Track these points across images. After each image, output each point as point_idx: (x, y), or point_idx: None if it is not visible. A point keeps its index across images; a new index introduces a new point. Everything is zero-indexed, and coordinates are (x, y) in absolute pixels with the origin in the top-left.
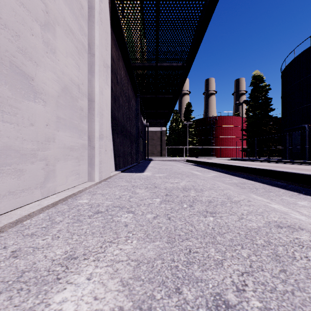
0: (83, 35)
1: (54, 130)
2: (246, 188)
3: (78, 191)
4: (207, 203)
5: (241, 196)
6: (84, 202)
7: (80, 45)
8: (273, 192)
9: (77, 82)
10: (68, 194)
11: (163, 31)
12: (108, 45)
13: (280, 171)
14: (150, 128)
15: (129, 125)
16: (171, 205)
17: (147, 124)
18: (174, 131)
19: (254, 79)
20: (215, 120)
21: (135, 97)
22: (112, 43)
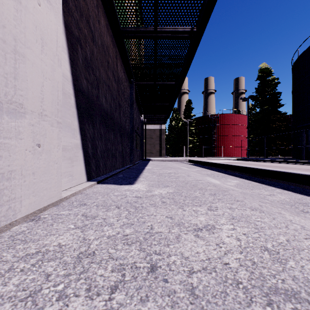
0: None
1: None
2: None
3: None
4: None
5: None
6: None
7: None
8: None
9: None
10: None
11: None
12: None
13: None
14: (148, 126)
15: (118, 114)
16: None
17: (145, 120)
18: (174, 129)
19: (262, 73)
20: (217, 118)
21: (129, 83)
22: None
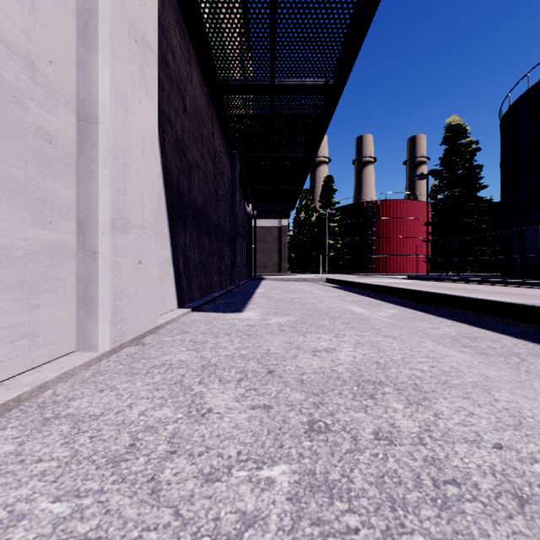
0: None
1: None
2: (491, 353)
3: None
4: (521, 522)
5: None
6: None
7: None
8: None
9: (22, 47)
10: None
11: None
12: None
13: None
14: (260, 221)
15: (215, 209)
16: None
17: (254, 213)
18: (303, 227)
19: (450, 132)
20: (377, 207)
21: (229, 157)
22: (171, 13)
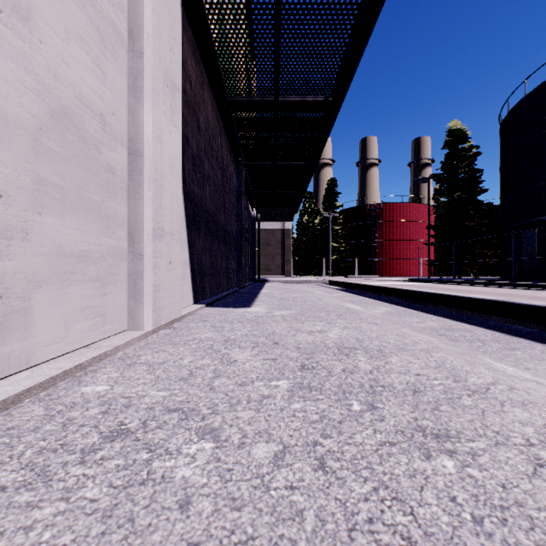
0: (116, 7)
1: (25, 210)
2: (460, 340)
3: (93, 357)
4: (410, 397)
5: (481, 371)
6: (95, 392)
7: (108, 28)
8: (521, 350)
9: (98, 108)
10: (62, 367)
11: (289, 28)
12: (176, 43)
13: (528, 306)
14: (263, 224)
15: (223, 215)
16: (320, 405)
17: (258, 217)
18: (306, 230)
19: (451, 137)
20: (380, 210)
21: (235, 164)
22: (188, 47)
